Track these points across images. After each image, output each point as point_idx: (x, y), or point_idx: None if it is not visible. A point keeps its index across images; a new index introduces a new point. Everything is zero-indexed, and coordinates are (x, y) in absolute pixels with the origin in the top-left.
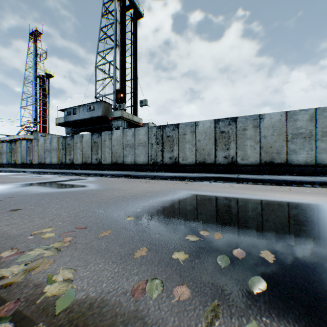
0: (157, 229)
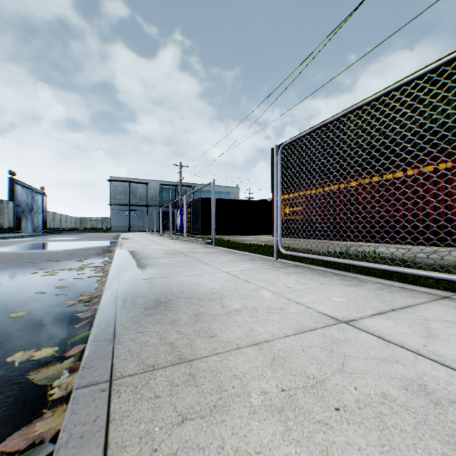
0: (74, 248)
